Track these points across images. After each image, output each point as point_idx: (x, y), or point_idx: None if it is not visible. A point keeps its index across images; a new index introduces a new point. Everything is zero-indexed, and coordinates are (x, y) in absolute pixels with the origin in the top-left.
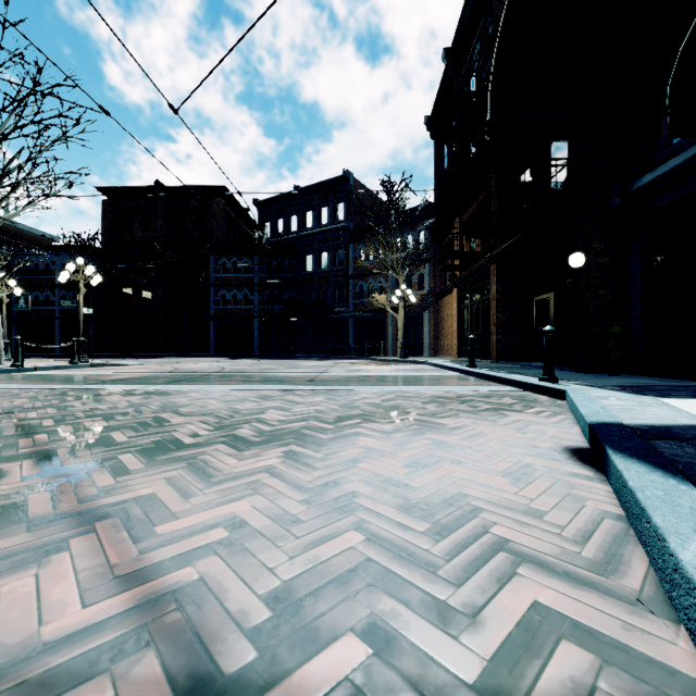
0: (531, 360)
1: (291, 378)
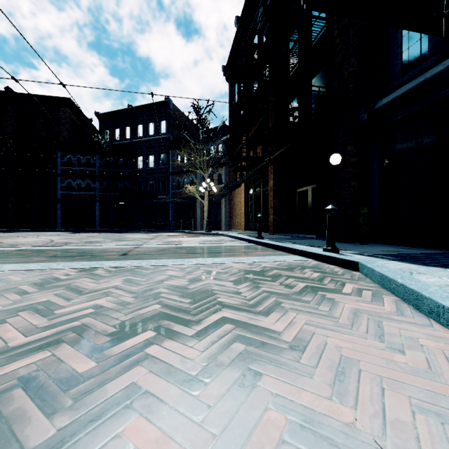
0: (295, 232)
1: (107, 252)
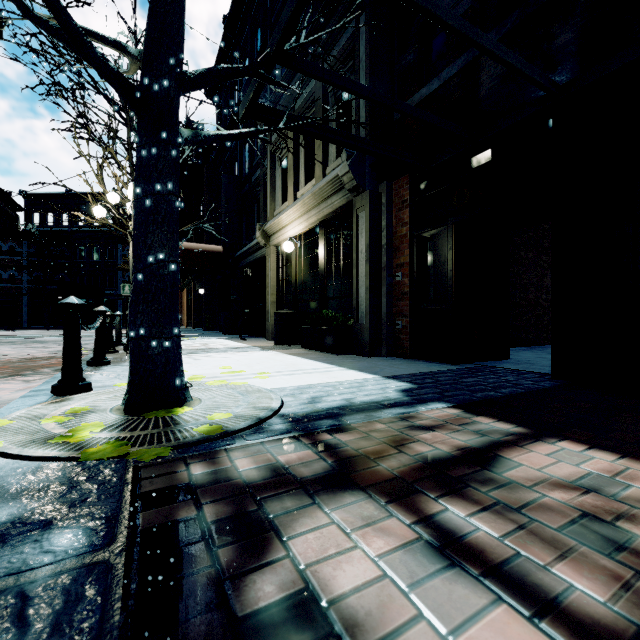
0: None
1: None
